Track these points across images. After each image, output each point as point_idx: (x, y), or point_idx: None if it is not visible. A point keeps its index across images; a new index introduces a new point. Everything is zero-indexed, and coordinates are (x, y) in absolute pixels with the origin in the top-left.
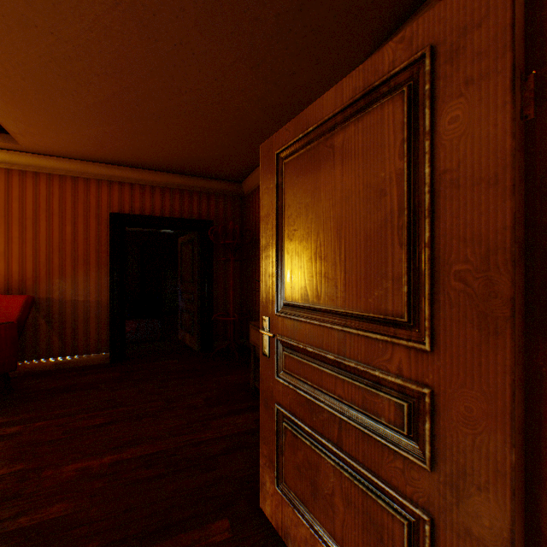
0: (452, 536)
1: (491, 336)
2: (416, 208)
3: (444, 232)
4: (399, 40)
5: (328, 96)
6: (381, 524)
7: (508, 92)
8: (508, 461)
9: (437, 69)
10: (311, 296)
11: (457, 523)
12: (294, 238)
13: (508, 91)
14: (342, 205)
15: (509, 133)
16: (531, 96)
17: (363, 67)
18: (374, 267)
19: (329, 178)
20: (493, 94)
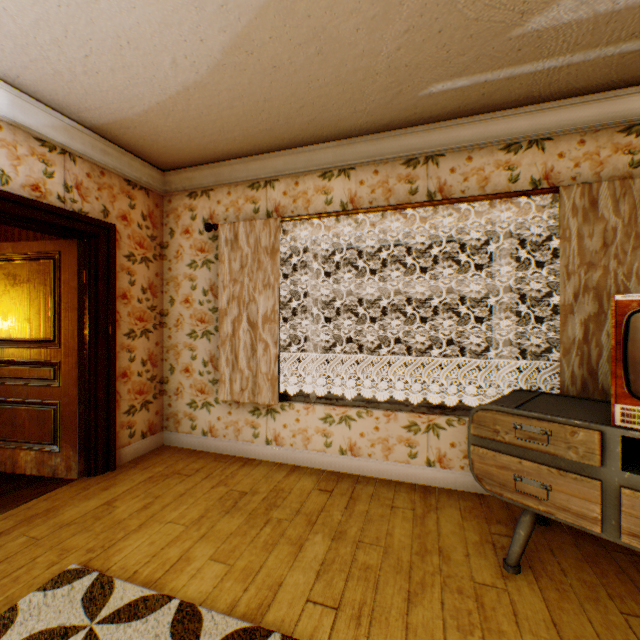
0: (67, 403)
1: (75, 341)
2: (58, 302)
3: (65, 311)
4: (53, 242)
5: (24, 243)
6: (46, 416)
7: (78, 276)
8: (78, 373)
9: (63, 260)
10: (14, 334)
11: (68, 398)
12: (3, 305)
13: (78, 276)
14: (30, 295)
15: (79, 287)
16: (86, 277)
17: (40, 242)
18: (44, 321)
19: (24, 281)
20: (76, 275)
